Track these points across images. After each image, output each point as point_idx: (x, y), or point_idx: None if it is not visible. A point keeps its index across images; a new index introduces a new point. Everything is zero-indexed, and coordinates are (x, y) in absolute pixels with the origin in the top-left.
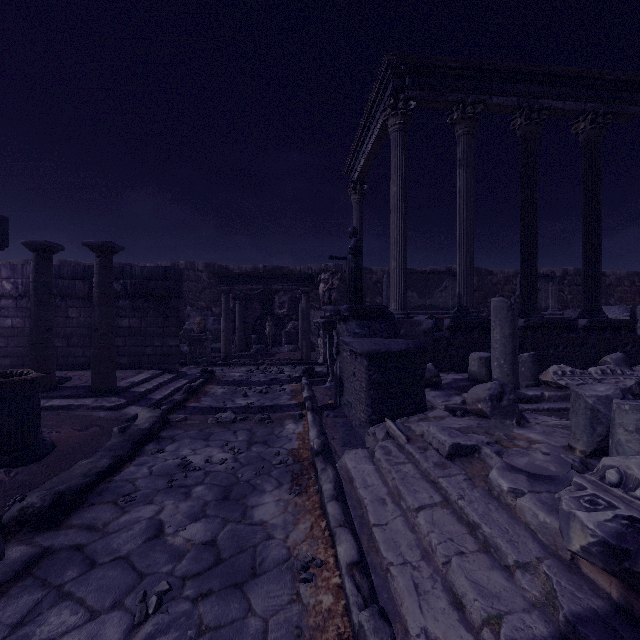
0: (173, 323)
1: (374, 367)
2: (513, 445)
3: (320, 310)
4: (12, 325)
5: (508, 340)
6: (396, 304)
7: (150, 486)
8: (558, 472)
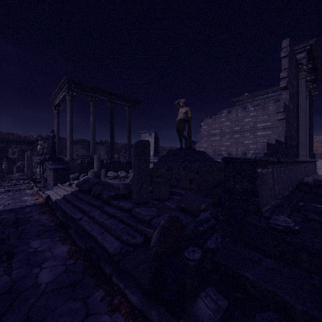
0: None
1: (55, 172)
2: None
3: (38, 156)
4: None
5: (97, 166)
6: (69, 155)
7: None
8: None
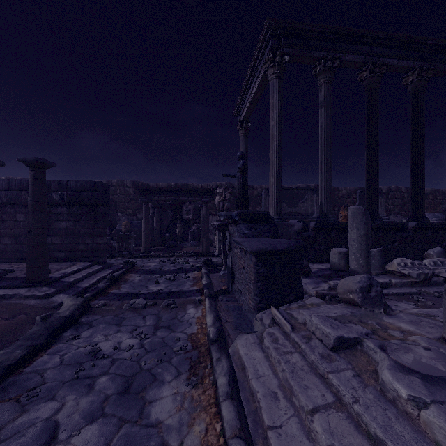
0: (101, 225)
1: (261, 263)
2: (389, 336)
3: (216, 216)
4: None
5: (363, 239)
6: (274, 211)
7: (57, 378)
8: None
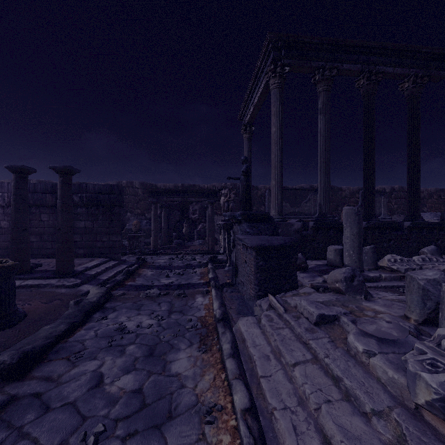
0: (116, 225)
1: (260, 257)
2: (363, 315)
3: (221, 215)
4: (0, 226)
5: (355, 237)
6: (275, 211)
7: (95, 345)
8: (399, 337)
